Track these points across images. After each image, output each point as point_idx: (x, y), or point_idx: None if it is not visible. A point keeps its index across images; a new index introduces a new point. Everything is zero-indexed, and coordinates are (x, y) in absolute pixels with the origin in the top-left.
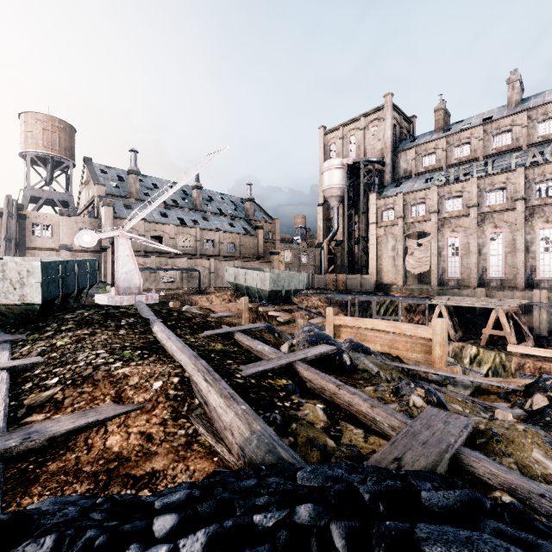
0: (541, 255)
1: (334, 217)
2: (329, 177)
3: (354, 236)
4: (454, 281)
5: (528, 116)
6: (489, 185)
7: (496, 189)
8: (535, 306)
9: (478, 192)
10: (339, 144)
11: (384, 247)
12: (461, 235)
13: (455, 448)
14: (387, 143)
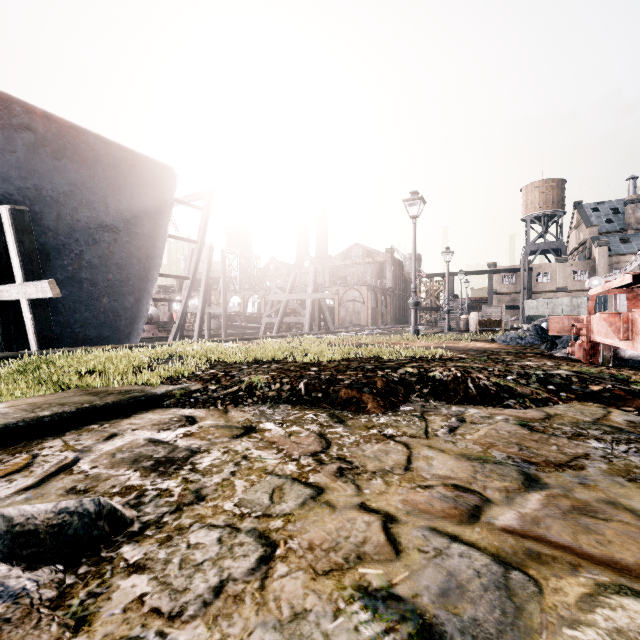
0: None
1: None
2: None
3: None
4: None
5: None
6: None
7: None
8: None
9: None
10: None
11: None
12: None
13: None
14: None
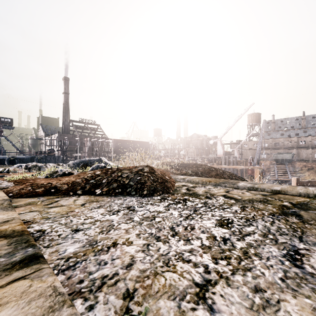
0: None
1: None
2: None
3: None
4: None
5: None
6: None
7: None
8: None
9: None
10: None
11: None
12: None
13: None
14: None
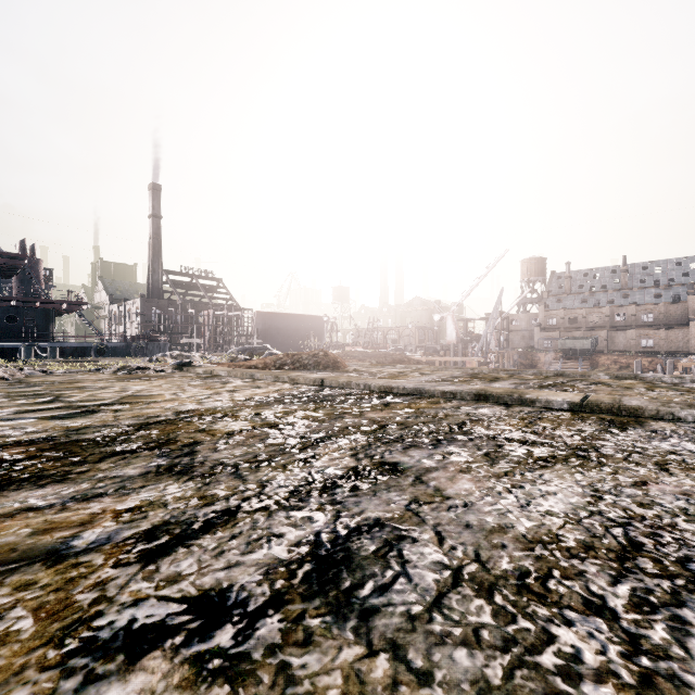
0: None
1: None
2: None
3: None
4: None
5: None
6: None
7: None
8: None
9: None
10: None
11: None
12: None
13: None
14: None
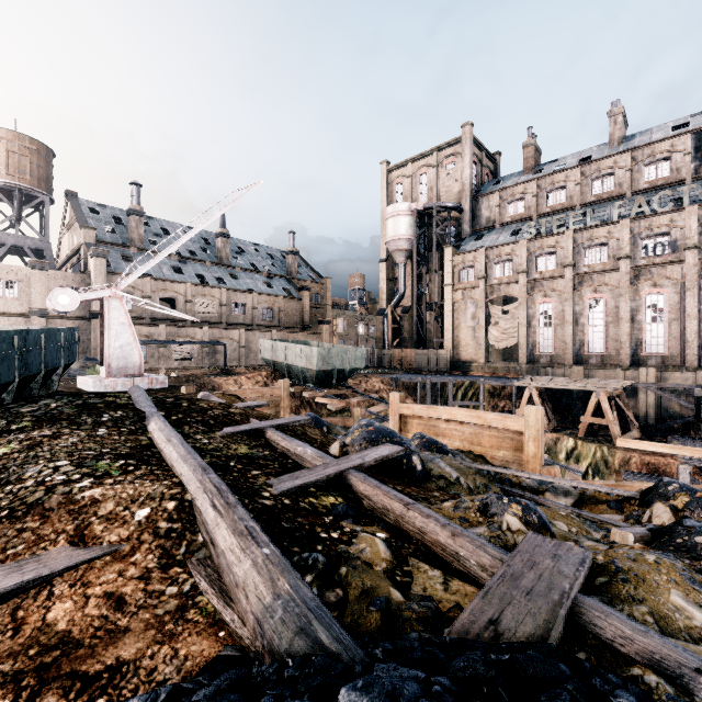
0: (648, 326)
1: (400, 277)
2: (393, 225)
3: (426, 301)
4: (547, 358)
5: (632, 157)
6: (588, 240)
7: (596, 245)
8: (641, 388)
9: (575, 248)
10: (406, 184)
11: (462, 314)
12: (555, 301)
13: (572, 597)
14: (466, 185)
